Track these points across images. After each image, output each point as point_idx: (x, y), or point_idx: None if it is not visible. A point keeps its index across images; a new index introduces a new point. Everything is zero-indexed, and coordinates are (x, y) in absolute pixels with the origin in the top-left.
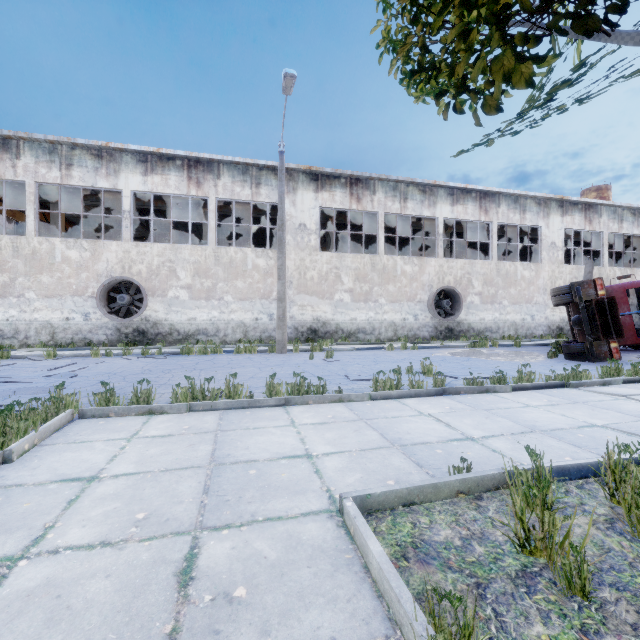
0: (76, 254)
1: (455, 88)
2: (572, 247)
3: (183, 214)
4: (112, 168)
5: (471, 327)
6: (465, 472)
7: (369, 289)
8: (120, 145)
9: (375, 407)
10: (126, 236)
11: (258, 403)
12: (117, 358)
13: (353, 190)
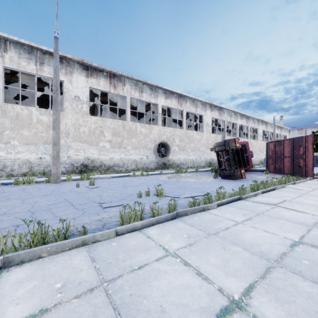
0: None
1: None
2: (214, 126)
3: None
4: None
5: (174, 162)
6: None
7: (121, 140)
8: None
9: (120, 248)
10: None
11: None
12: None
13: (111, 81)
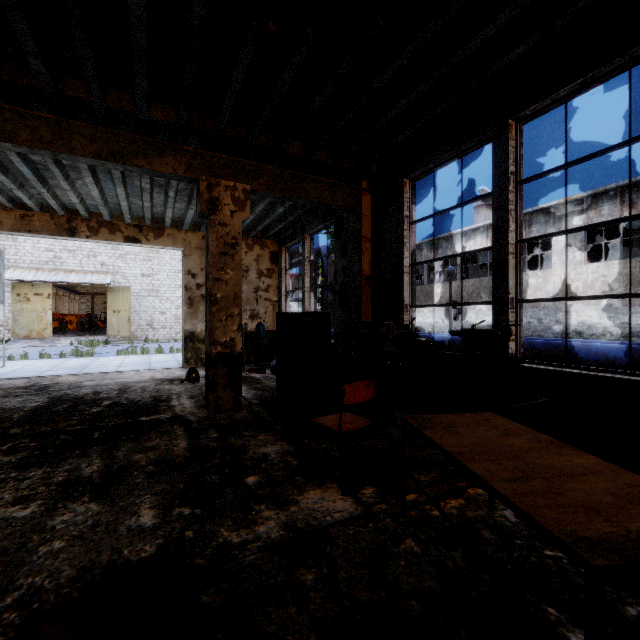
0: (439, 290)
1: None
2: None
3: None
4: (452, 244)
5: None
6: None
7: None
8: (453, 232)
9: None
10: (458, 278)
11: None
12: None
13: (624, 198)
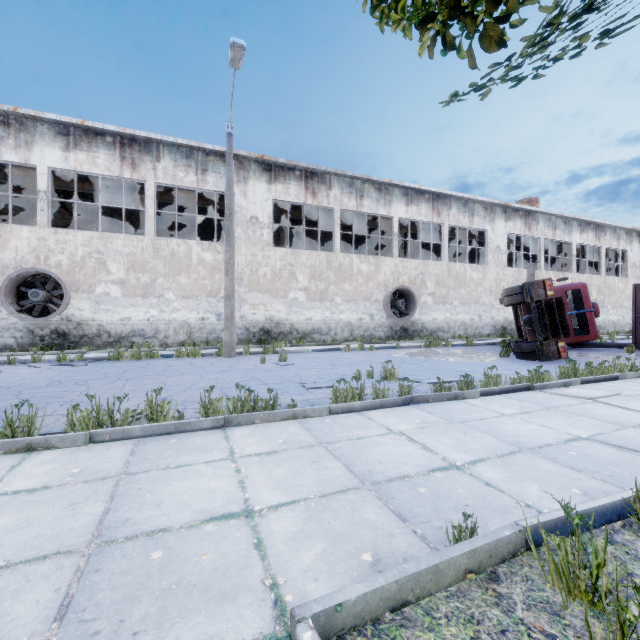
0: None
1: (447, 10)
2: (514, 251)
3: (119, 201)
4: (23, 139)
5: (424, 327)
6: (469, 533)
7: (325, 288)
8: (33, 112)
9: (336, 424)
10: (41, 221)
11: (189, 426)
12: (23, 366)
13: (308, 184)
